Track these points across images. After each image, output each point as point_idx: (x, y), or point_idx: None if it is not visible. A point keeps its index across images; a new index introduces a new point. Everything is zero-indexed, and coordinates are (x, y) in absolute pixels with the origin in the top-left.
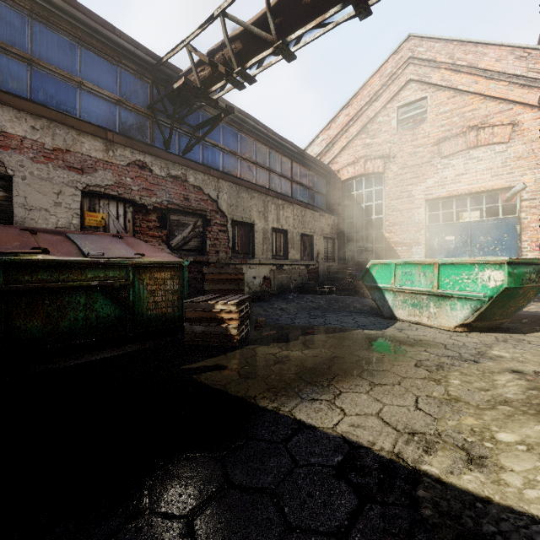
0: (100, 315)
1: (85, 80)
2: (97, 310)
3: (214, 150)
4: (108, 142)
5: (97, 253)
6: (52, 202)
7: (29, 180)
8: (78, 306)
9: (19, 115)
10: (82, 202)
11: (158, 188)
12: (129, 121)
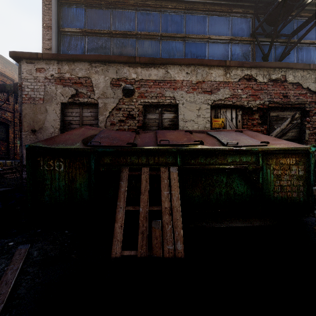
0: (236, 192)
1: (211, 35)
2: (234, 188)
3: (309, 48)
4: (226, 68)
5: (232, 143)
6: (196, 115)
7: (185, 104)
8: (221, 184)
9: (181, 68)
10: (210, 112)
11: (260, 92)
12: (237, 51)
